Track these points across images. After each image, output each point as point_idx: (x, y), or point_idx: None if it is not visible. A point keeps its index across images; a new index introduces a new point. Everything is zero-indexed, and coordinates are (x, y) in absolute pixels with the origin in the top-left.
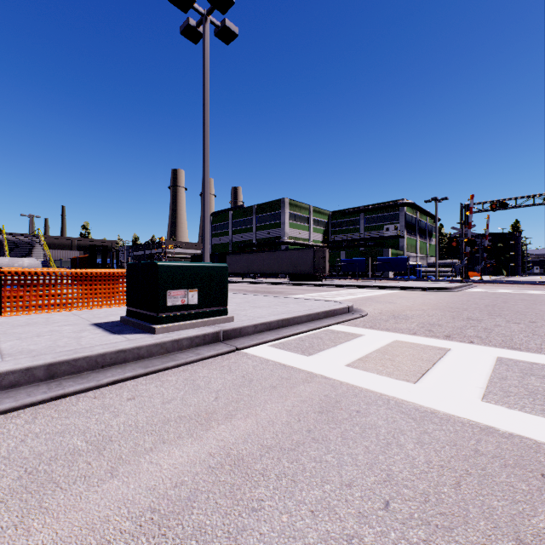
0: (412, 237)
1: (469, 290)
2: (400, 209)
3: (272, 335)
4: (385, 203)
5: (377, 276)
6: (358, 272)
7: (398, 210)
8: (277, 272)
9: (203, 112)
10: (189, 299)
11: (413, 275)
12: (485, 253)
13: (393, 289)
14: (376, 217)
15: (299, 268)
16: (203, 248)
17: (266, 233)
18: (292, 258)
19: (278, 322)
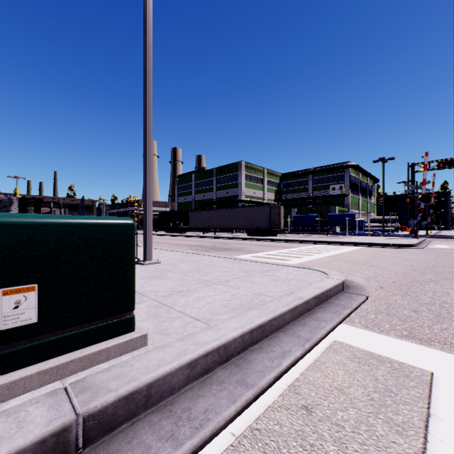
0: (355, 195)
1: (434, 247)
2: (345, 170)
3: (232, 388)
4: (331, 166)
5: (325, 230)
6: (308, 227)
7: (343, 172)
8: (235, 228)
9: (144, 30)
10: (2, 315)
11: (358, 230)
12: (431, 209)
13: (354, 246)
14: (323, 178)
15: (255, 224)
16: (144, 199)
17: (225, 193)
18: (249, 214)
19: (242, 338)
